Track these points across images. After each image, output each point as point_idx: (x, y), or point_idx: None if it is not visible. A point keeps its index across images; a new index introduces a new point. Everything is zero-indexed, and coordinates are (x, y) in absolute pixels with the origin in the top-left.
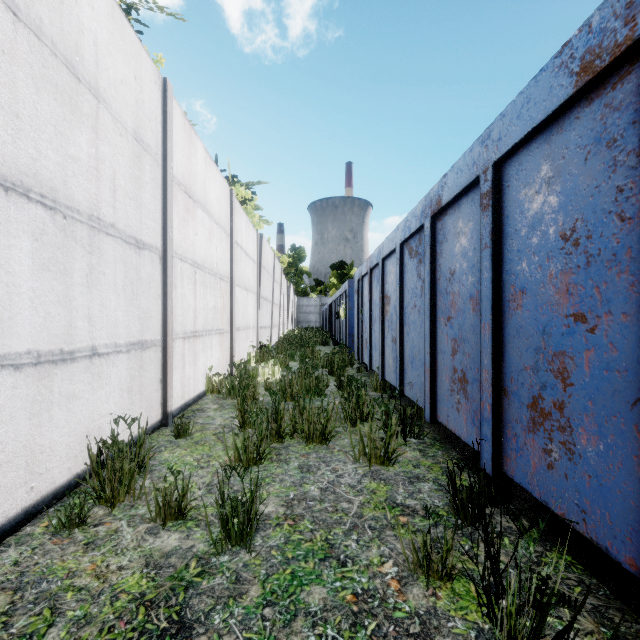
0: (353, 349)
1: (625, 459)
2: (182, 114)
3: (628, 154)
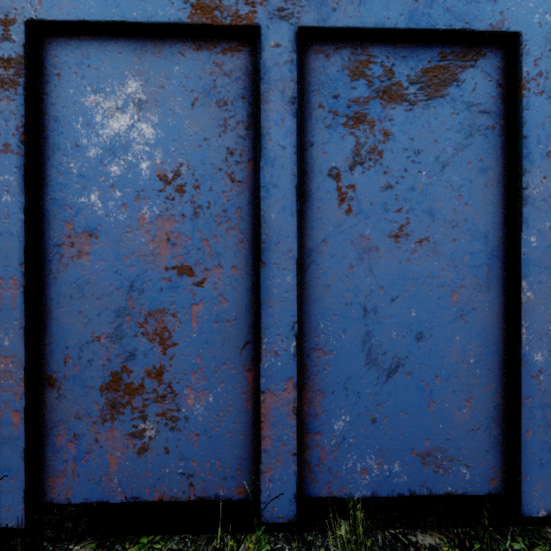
0: None
1: (235, 400)
2: None
3: (238, 123)
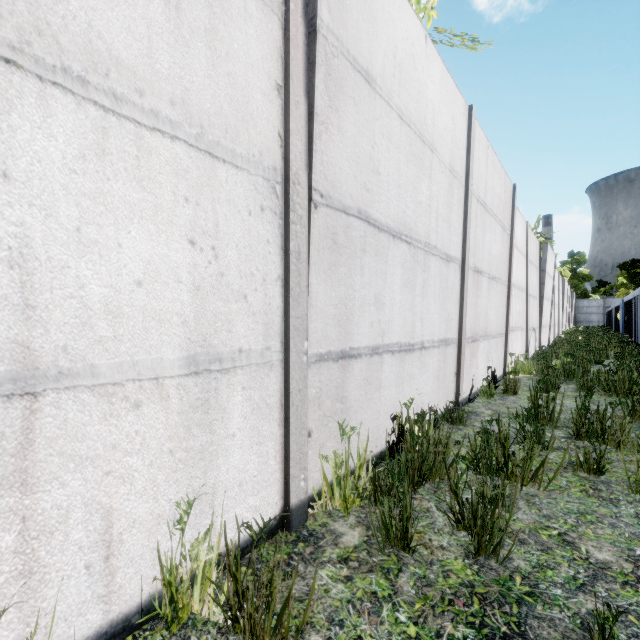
0: None
1: None
2: None
3: None
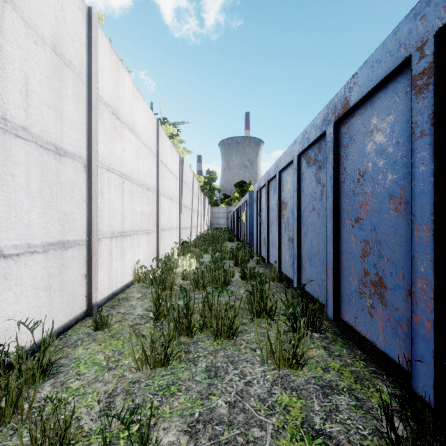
0: (252, 245)
1: None
2: (109, 45)
3: None
